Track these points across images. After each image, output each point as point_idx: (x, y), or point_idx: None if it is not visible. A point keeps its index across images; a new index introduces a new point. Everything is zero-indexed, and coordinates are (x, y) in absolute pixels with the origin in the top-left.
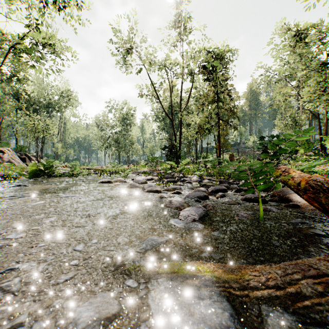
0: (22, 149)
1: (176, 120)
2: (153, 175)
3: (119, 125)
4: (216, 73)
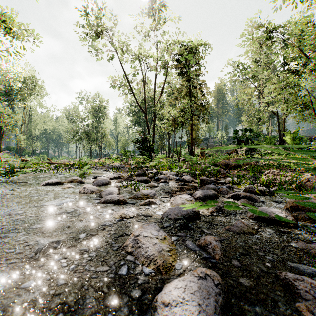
0: None
1: (149, 114)
2: (124, 170)
3: (91, 118)
4: (189, 68)
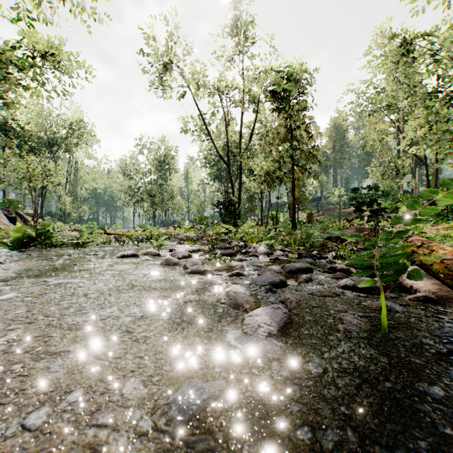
0: (13, 205)
1: (234, 165)
2: (202, 242)
3: (154, 172)
4: (290, 101)
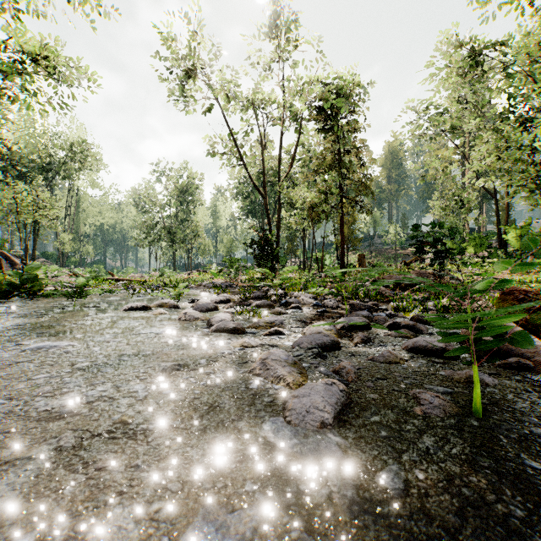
0: None
1: (271, 197)
2: (232, 291)
3: (174, 204)
4: (338, 120)
